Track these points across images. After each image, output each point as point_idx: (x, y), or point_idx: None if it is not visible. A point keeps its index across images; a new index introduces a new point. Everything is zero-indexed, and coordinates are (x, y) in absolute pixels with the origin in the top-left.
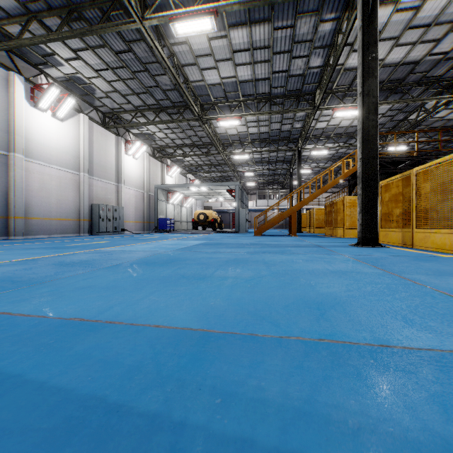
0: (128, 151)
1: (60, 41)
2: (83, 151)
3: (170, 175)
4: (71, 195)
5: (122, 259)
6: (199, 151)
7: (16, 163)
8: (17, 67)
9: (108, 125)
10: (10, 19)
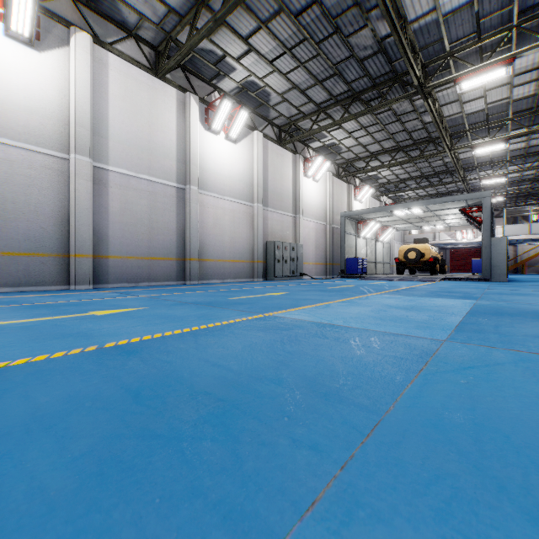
0: (307, 171)
1: (230, 30)
2: (256, 176)
3: (359, 199)
4: (245, 232)
5: (340, 389)
6: (405, 156)
7: (191, 196)
8: (192, 88)
9: (284, 141)
10: (181, 22)
